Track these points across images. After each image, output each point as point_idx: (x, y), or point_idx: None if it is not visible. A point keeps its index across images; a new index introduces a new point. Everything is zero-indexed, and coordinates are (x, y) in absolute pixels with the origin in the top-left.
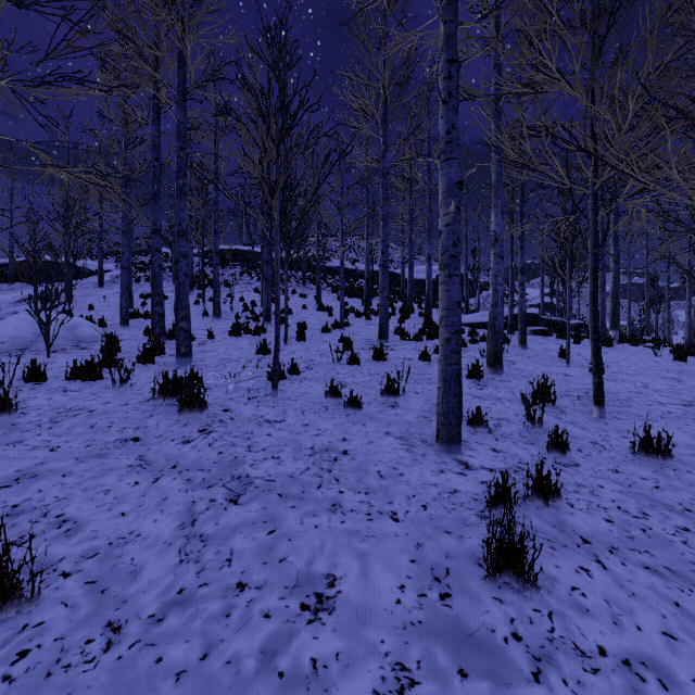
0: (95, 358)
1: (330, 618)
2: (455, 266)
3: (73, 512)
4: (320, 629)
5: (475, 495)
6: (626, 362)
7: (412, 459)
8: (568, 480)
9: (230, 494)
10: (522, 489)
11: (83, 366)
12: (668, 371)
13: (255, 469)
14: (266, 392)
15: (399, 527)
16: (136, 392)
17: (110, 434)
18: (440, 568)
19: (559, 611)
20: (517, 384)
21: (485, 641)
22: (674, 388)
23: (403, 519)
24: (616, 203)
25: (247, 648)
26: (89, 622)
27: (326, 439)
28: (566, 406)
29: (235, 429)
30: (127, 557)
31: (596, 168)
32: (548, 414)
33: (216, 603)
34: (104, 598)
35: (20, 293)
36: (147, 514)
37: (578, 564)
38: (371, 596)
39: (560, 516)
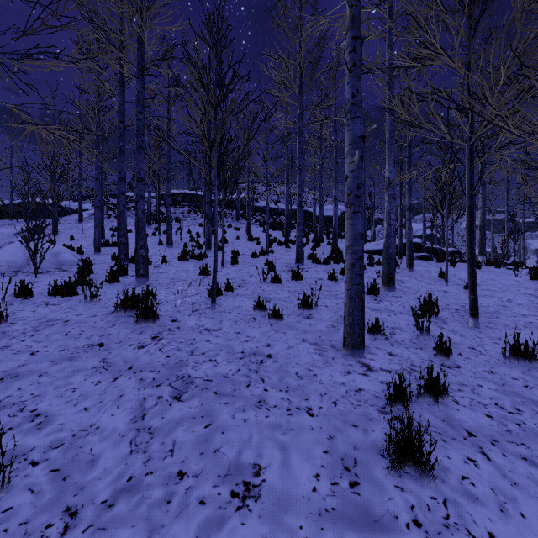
0: (72, 278)
1: (256, 505)
2: (359, 205)
3: (45, 407)
4: (247, 515)
5: (376, 393)
6: (492, 281)
7: (323, 362)
8: (452, 380)
9: (175, 392)
10: (415, 388)
11: (61, 285)
12: (527, 289)
13: (196, 370)
14: (206, 306)
15: (313, 421)
16: (103, 306)
17: (80, 341)
18: (349, 458)
19: (452, 499)
20: (406, 299)
21: (390, 527)
22: (533, 302)
23: (317, 414)
24: (488, 154)
25: (184, 533)
26: (50, 508)
27: (254, 344)
28: (447, 317)
29: (180, 336)
30: (87, 447)
31: (472, 126)
32: (433, 324)
33: (159, 490)
34: (65, 485)
35: (17, 227)
36: (105, 409)
37: (466, 455)
38: (291, 484)
39: (448, 412)
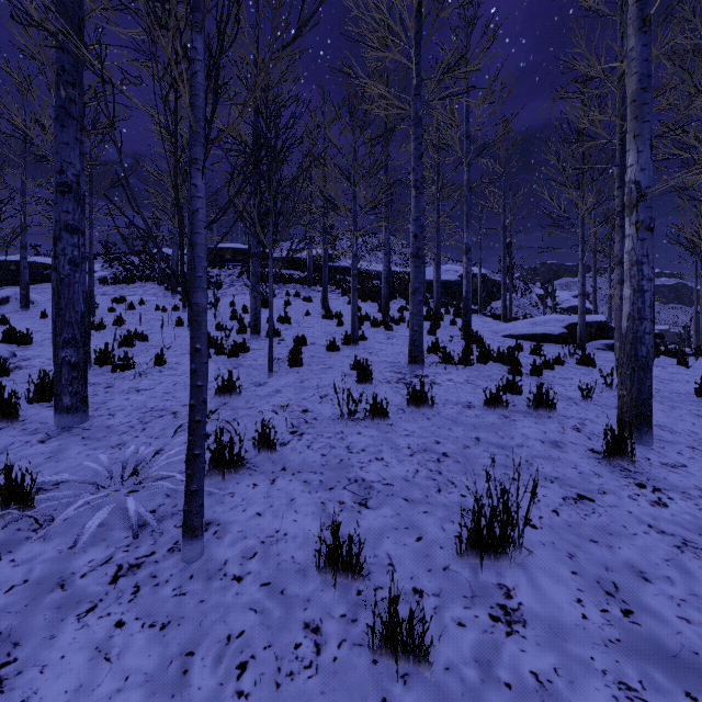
0: None
1: None
2: None
3: None
4: None
5: None
6: None
7: None
8: None
9: None
10: None
11: None
12: None
13: None
14: (178, 534)
15: None
16: None
17: None
18: None
19: None
20: None
21: None
22: None
23: None
24: None
25: None
26: None
27: None
28: None
29: None
30: None
31: None
32: None
33: None
34: None
35: None
36: None
37: None
38: None
39: None
